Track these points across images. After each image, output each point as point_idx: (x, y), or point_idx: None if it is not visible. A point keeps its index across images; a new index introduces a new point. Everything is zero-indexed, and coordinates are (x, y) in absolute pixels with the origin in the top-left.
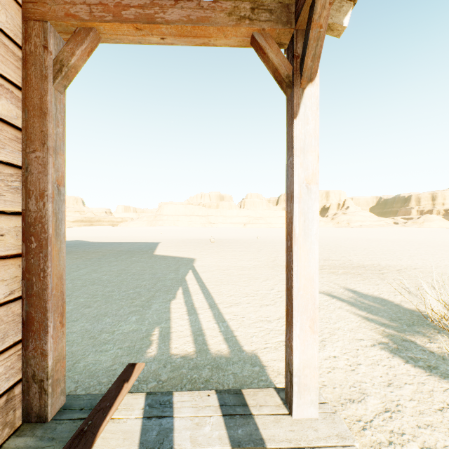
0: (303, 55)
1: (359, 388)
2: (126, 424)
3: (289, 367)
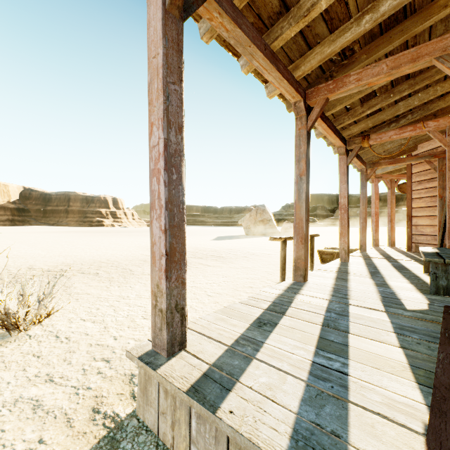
0: (187, 8)
1: (2, 406)
2: (378, 448)
3: (179, 307)
